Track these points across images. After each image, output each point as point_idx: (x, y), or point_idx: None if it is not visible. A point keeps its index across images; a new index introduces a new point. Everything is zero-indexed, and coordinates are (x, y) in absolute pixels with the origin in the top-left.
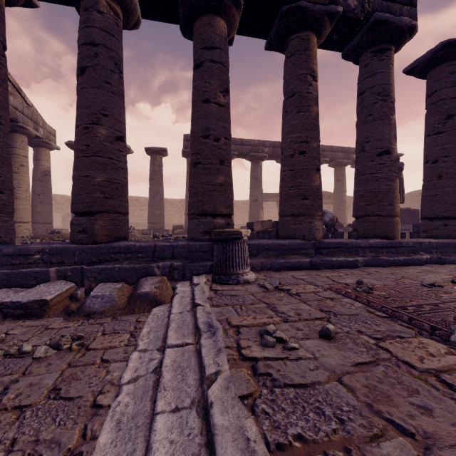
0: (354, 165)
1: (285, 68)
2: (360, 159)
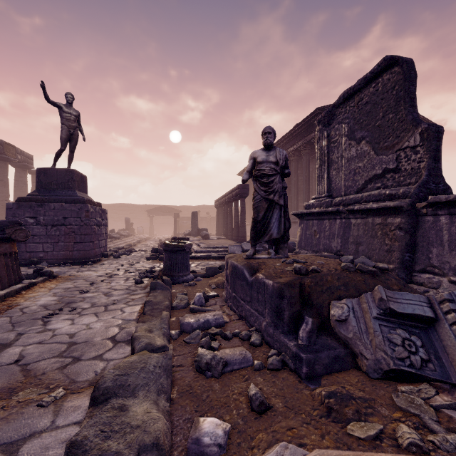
0: None
1: None
2: None
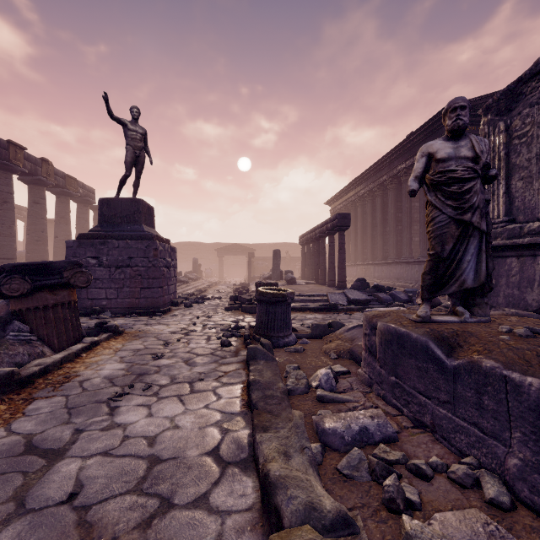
0: (22, 219)
1: (59, 205)
2: None
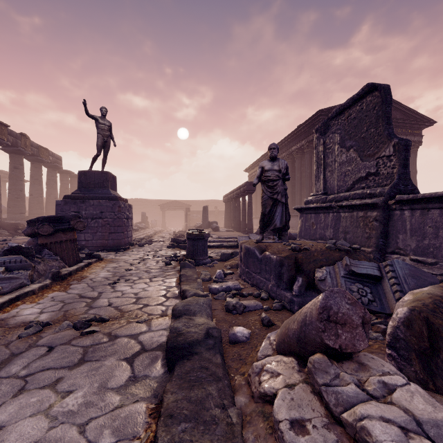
0: None
1: (34, 170)
2: (49, 198)
